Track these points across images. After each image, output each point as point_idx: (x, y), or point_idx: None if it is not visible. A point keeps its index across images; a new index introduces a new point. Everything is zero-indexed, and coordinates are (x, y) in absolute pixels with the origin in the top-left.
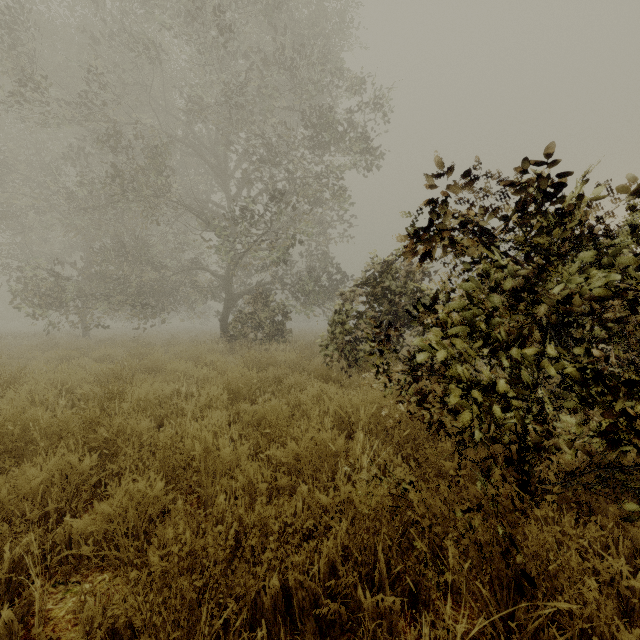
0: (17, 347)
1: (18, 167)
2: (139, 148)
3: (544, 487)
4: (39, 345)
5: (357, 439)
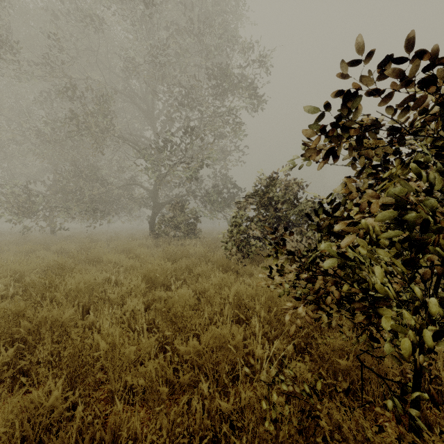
0: None
1: (3, 111)
2: (90, 97)
3: (440, 388)
4: (15, 241)
5: (253, 326)
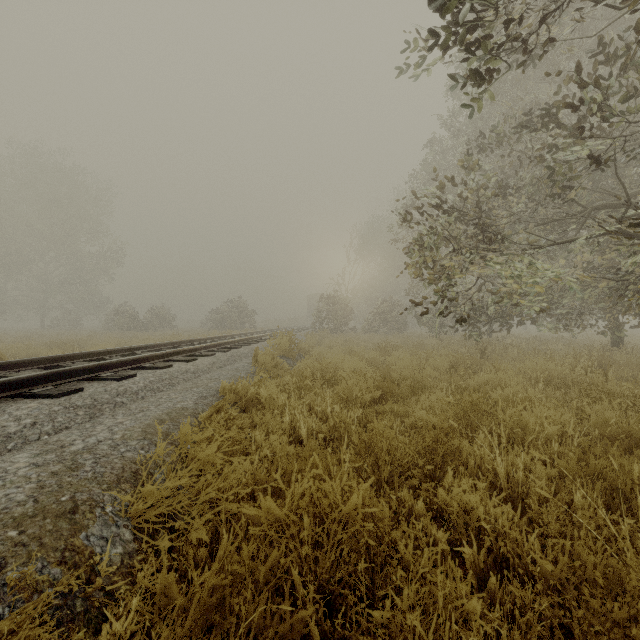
0: None
1: None
2: None
3: None
4: None
5: None
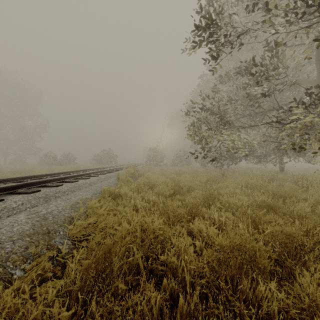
0: None
1: None
2: None
3: None
4: None
5: None
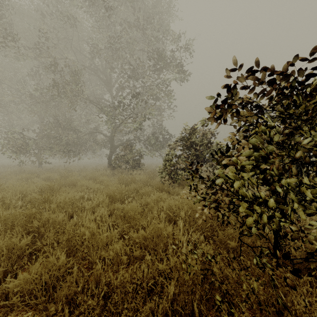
0: (3, 172)
1: (5, 81)
2: (66, 71)
3: None
4: (15, 171)
5: (178, 225)
